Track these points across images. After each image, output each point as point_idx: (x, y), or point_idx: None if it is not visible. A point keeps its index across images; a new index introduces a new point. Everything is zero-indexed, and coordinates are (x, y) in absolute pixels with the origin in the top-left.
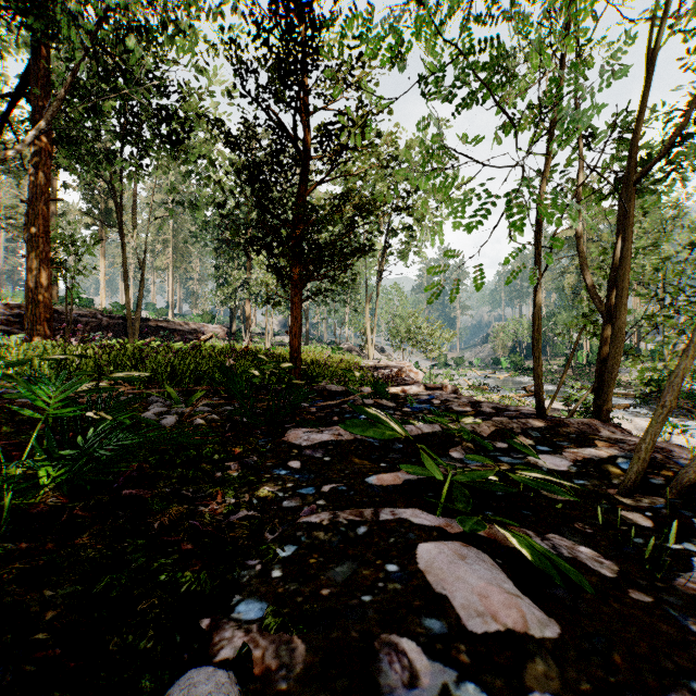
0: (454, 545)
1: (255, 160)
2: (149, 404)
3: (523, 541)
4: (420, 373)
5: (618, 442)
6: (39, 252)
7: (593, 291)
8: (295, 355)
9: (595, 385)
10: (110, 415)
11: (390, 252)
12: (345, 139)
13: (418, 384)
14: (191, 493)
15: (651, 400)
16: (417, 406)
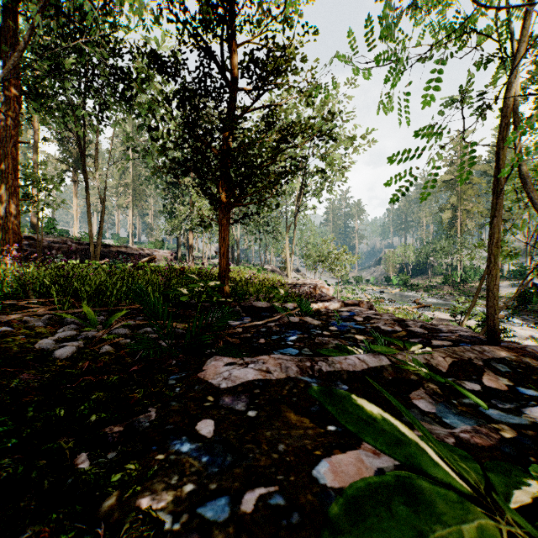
0: None
1: (182, 83)
2: (63, 325)
3: None
4: (330, 289)
5: None
6: (9, 187)
7: None
8: (223, 273)
9: None
10: None
11: (305, 191)
12: (270, 69)
13: (335, 300)
14: None
15: (520, 311)
16: (341, 323)
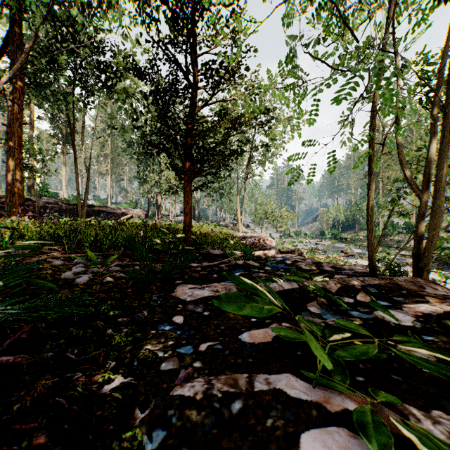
0: (340, 436)
1: (157, 86)
2: (74, 264)
3: (433, 446)
4: (273, 241)
5: (444, 298)
6: (15, 159)
7: (410, 179)
8: (187, 228)
9: (414, 251)
10: (3, 281)
11: (253, 161)
12: (222, 74)
13: (273, 249)
14: (75, 355)
15: None
16: (275, 265)
